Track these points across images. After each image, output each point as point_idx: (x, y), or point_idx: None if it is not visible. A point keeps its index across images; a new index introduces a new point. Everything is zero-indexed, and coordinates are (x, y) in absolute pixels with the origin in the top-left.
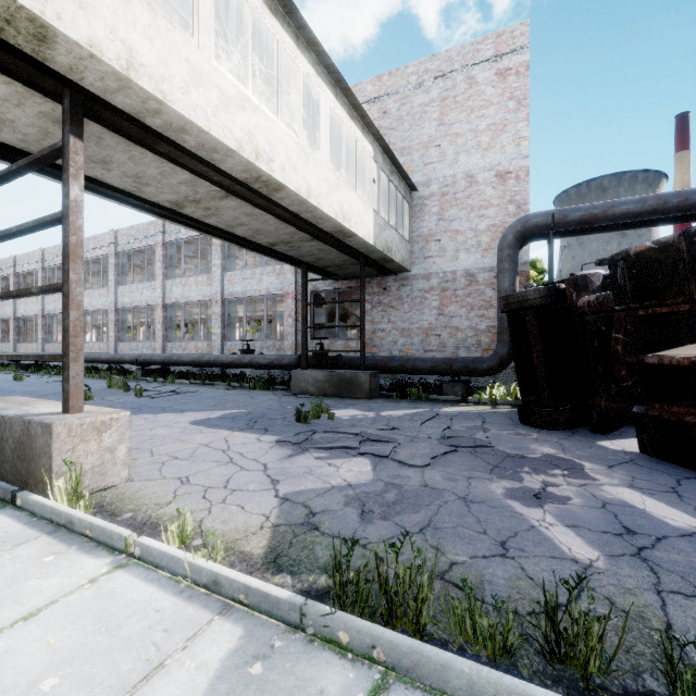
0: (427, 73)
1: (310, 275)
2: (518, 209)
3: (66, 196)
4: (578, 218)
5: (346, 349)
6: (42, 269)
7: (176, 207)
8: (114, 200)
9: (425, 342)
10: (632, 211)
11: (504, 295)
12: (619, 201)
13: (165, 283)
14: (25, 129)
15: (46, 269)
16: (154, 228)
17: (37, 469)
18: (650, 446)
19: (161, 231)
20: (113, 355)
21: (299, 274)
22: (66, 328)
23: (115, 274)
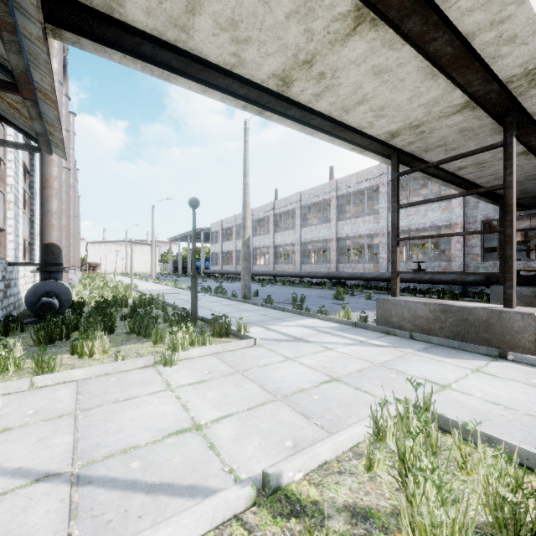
0: None
1: (480, 207)
2: None
3: (509, 175)
4: None
5: (525, 269)
6: (252, 221)
7: (456, 170)
8: (422, 173)
9: None
10: None
11: None
12: None
13: (338, 223)
14: (430, 140)
15: (253, 221)
16: (329, 187)
17: (514, 339)
18: None
19: (335, 188)
20: (308, 272)
21: (467, 207)
22: (509, 256)
23: (300, 220)
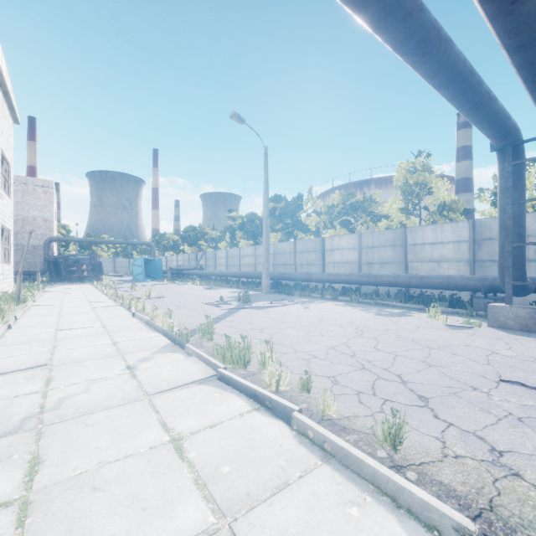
0: (17, 180)
1: None
2: (51, 230)
3: None
4: (65, 240)
5: None
6: None
7: None
8: None
9: (16, 266)
10: (76, 240)
11: (46, 258)
12: (74, 238)
13: None
14: None
15: None
16: None
17: None
18: (69, 281)
19: None
20: None
21: None
22: None
23: None
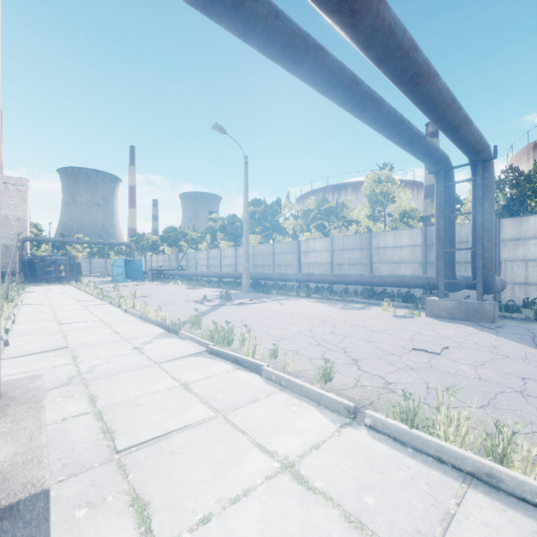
0: None
1: None
2: (24, 230)
3: None
4: (40, 240)
5: None
6: None
7: None
8: None
9: None
10: (52, 241)
11: (20, 258)
12: (50, 238)
13: None
14: None
15: None
16: None
17: None
18: (45, 282)
19: None
20: None
21: None
22: None
23: None
